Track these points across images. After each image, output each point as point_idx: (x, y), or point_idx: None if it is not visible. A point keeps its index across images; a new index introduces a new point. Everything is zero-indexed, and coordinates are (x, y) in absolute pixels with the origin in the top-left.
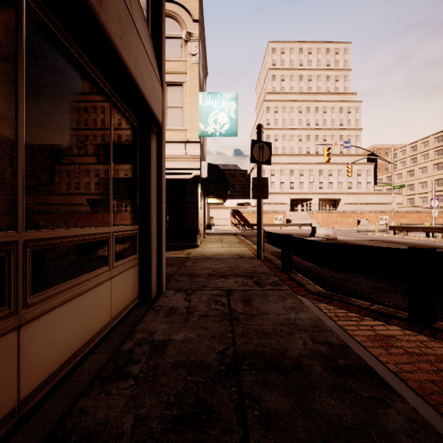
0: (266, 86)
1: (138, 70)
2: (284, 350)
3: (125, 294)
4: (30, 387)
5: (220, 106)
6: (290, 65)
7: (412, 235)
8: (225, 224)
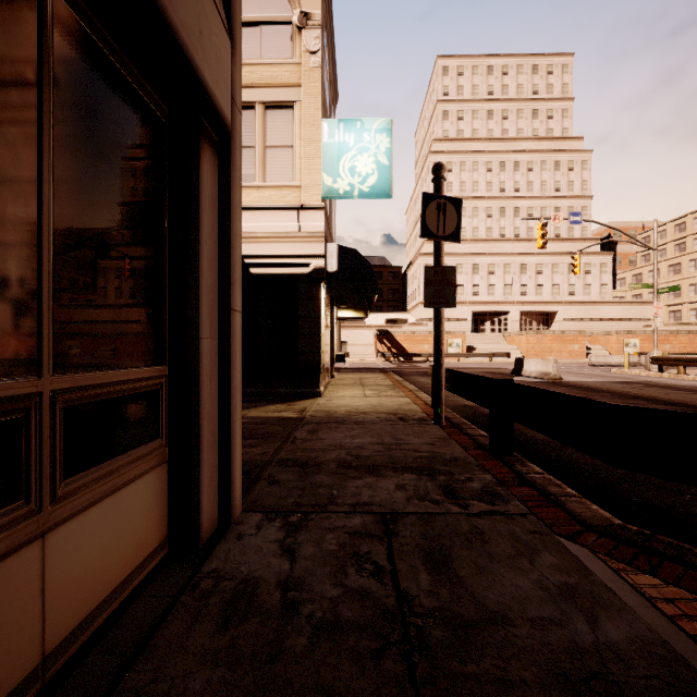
0: (433, 129)
1: None
2: None
3: (115, 555)
4: None
5: (360, 144)
6: (472, 94)
7: (692, 373)
8: (366, 353)
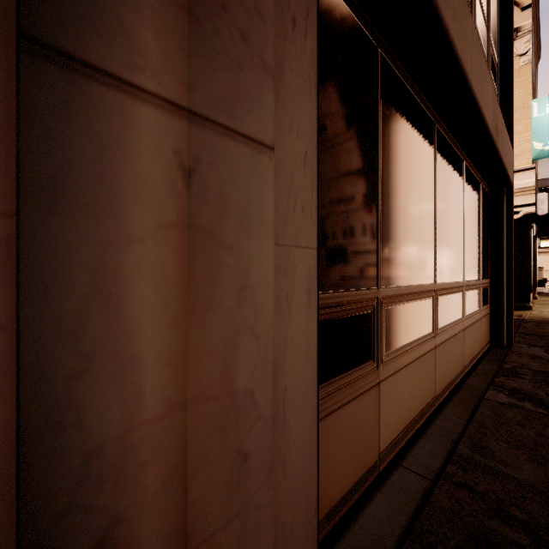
0: None
1: (505, 155)
2: None
3: (484, 335)
4: (465, 363)
5: None
6: None
7: None
8: None
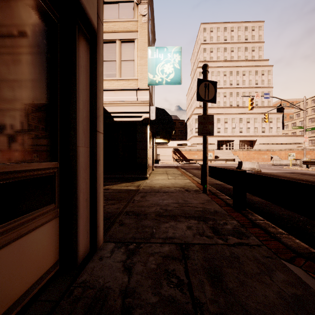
0: (199, 56)
1: None
2: None
3: (19, 277)
4: None
5: (166, 59)
6: (217, 40)
7: None
8: (168, 159)
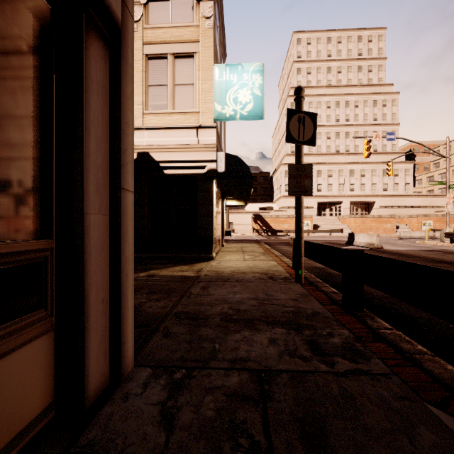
0: (291, 80)
1: None
2: None
3: None
4: None
5: (241, 81)
6: (317, 56)
7: None
8: (246, 230)
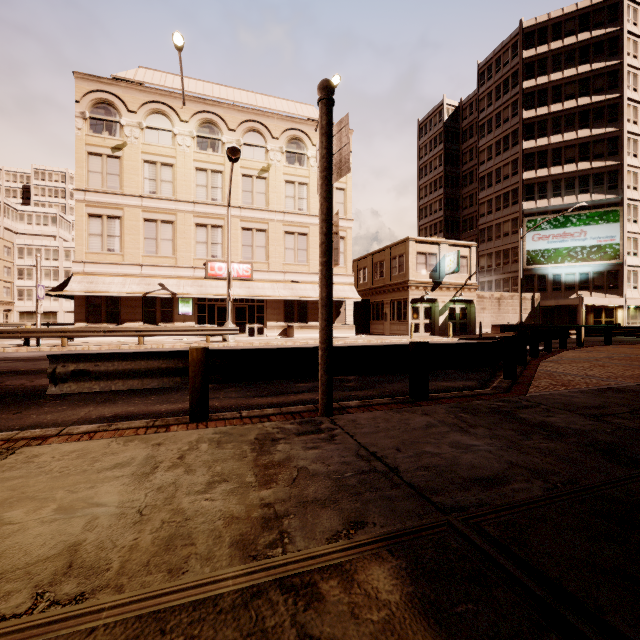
0: None
1: None
2: (637, 397)
3: None
4: None
5: None
6: None
7: None
8: None
